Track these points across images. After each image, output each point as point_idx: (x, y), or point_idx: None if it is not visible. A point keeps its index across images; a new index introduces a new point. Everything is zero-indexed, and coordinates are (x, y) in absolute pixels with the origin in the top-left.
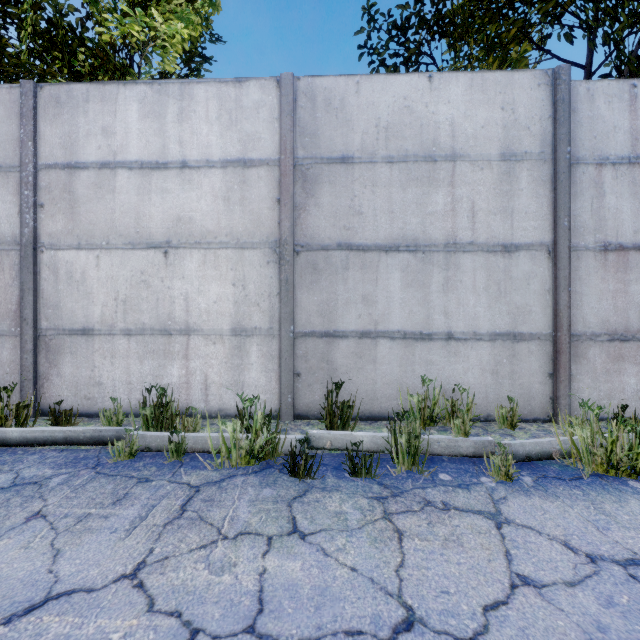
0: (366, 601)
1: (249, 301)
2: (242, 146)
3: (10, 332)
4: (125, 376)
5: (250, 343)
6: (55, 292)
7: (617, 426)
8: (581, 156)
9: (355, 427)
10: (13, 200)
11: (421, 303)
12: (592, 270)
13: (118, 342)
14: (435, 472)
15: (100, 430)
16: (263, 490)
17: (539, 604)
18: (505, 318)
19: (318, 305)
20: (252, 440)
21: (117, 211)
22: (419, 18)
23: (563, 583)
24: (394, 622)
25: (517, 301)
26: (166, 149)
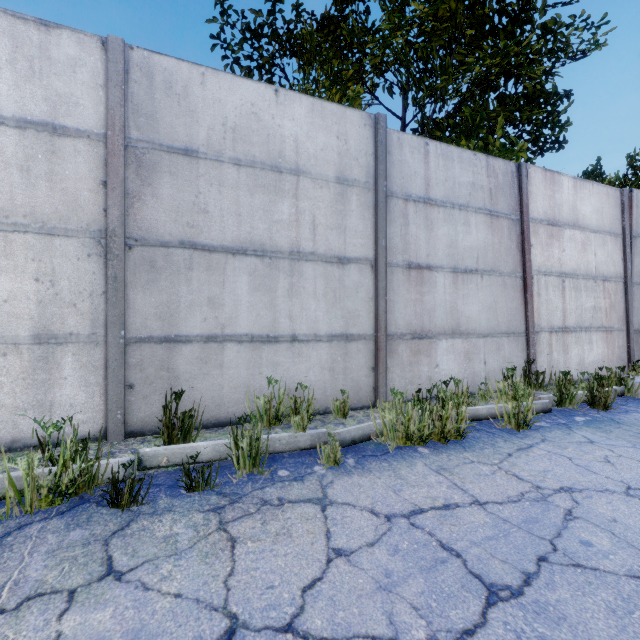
0: (188, 626)
1: (61, 301)
2: (50, 107)
3: None
4: None
5: (63, 352)
6: None
7: (412, 407)
8: (394, 191)
9: (199, 437)
10: None
11: (268, 307)
12: (401, 283)
13: None
14: (275, 470)
15: None
16: (70, 533)
17: (347, 570)
18: (340, 321)
19: (156, 307)
20: (58, 474)
21: None
22: (272, 30)
23: (366, 545)
24: (216, 637)
25: (349, 307)
26: None
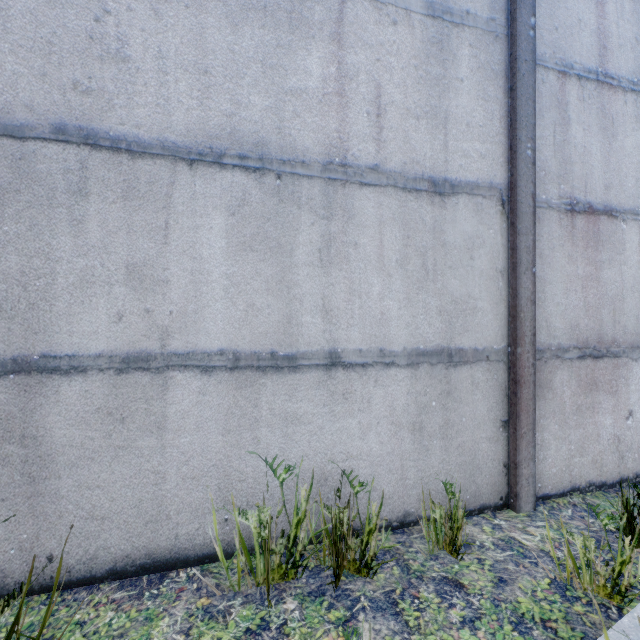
0: None
1: None
2: None
3: None
4: None
5: None
6: None
7: None
8: (540, 53)
9: (78, 631)
10: None
11: (274, 288)
12: (557, 242)
13: None
14: None
15: None
16: None
17: None
18: (435, 321)
19: None
20: None
21: None
22: None
23: None
24: None
25: (454, 289)
26: None
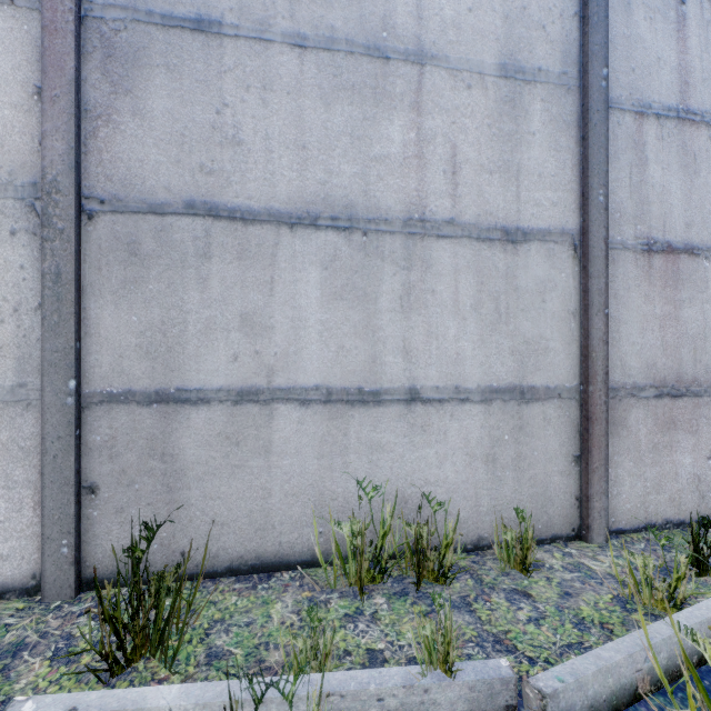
0: None
1: None
2: None
3: None
4: None
5: None
6: None
7: None
8: (615, 96)
9: (213, 607)
10: None
11: (360, 332)
12: (632, 282)
13: None
14: None
15: None
16: None
17: None
18: (507, 361)
19: (141, 333)
20: None
21: None
22: None
23: None
24: None
25: (526, 330)
26: None
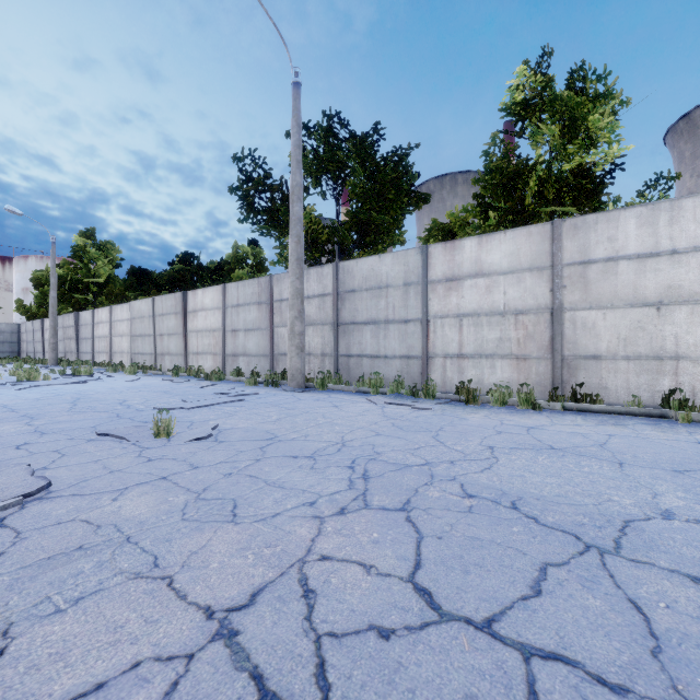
0: None
1: None
2: None
3: (544, 357)
4: (625, 384)
5: None
6: (573, 335)
7: None
8: None
9: None
10: (545, 285)
11: None
12: None
13: (619, 364)
14: None
15: (649, 409)
16: None
17: None
18: None
19: None
20: None
21: (618, 286)
22: None
23: None
24: None
25: None
26: (658, 244)
